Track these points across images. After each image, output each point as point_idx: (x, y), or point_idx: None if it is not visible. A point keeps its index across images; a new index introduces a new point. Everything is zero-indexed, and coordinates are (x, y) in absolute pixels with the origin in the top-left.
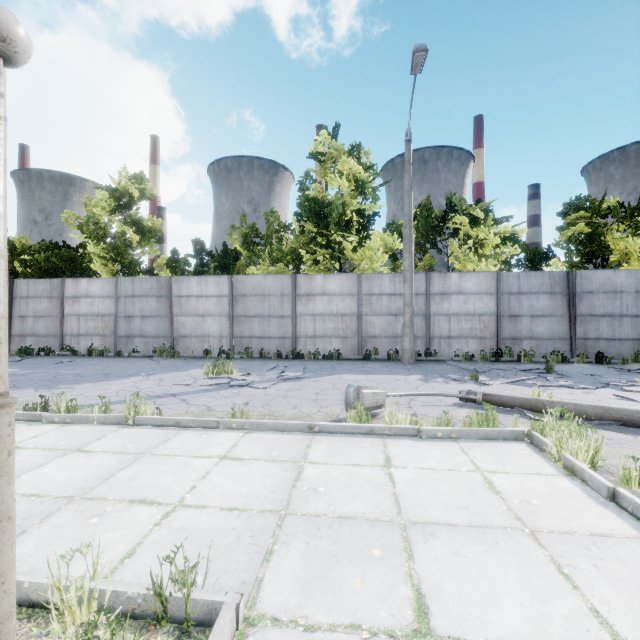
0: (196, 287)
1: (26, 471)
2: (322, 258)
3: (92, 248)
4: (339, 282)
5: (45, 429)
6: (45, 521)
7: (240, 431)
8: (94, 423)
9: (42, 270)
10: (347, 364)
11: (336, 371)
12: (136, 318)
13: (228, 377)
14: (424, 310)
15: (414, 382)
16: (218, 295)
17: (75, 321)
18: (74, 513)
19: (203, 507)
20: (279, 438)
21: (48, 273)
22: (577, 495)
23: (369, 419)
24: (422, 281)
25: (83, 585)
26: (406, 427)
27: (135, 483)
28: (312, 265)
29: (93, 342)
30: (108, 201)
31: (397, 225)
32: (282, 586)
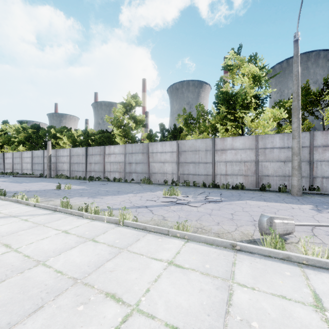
0: (160, 147)
1: (64, 251)
2: (230, 128)
3: (115, 131)
4: (242, 141)
5: (83, 222)
6: (56, 299)
7: (182, 239)
8: (105, 221)
9: (98, 143)
10: (249, 193)
11: (242, 197)
12: (133, 164)
13: (175, 197)
14: (308, 158)
15: (308, 211)
16: (171, 151)
17: (109, 165)
18: (73, 296)
19: (152, 317)
20: (209, 251)
21: (100, 144)
22: None
23: (283, 246)
24: (306, 138)
25: None
26: (325, 261)
27: (113, 275)
28: (224, 132)
29: (116, 175)
30: (122, 109)
31: (283, 102)
32: None
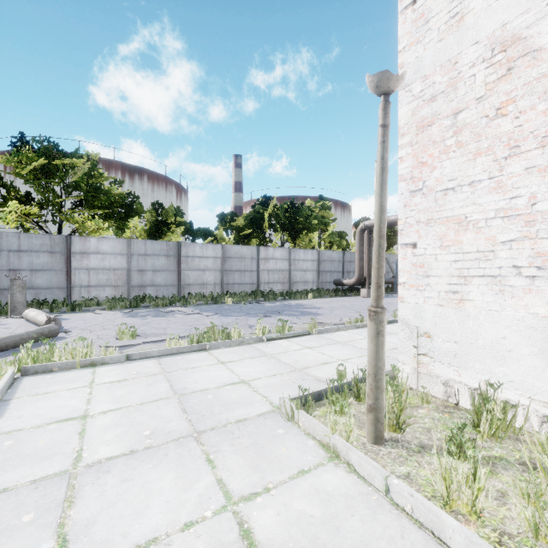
0: None
1: None
2: None
3: None
4: None
5: None
6: None
7: None
8: None
9: None
10: None
11: None
12: None
13: None
14: None
15: None
16: None
17: None
18: None
19: (221, 481)
20: None
21: None
22: (122, 366)
23: None
24: None
25: (339, 422)
26: None
27: None
28: None
29: None
30: None
31: None
32: (255, 409)
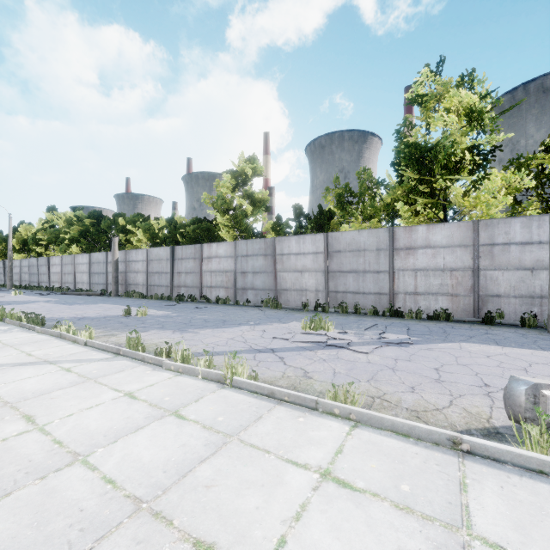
0: (295, 246)
1: (124, 434)
2: (422, 209)
3: (219, 219)
4: (447, 232)
5: (162, 377)
6: (96, 548)
7: (344, 421)
8: (199, 377)
9: (191, 239)
10: (462, 328)
11: (451, 337)
12: (249, 274)
13: (325, 334)
14: None
15: None
16: (314, 252)
17: (209, 276)
18: (129, 543)
19: None
20: (404, 450)
21: (194, 241)
22: None
23: None
24: None
25: None
26: None
27: (211, 497)
28: (410, 217)
29: (220, 292)
30: (230, 181)
31: (526, 159)
32: None
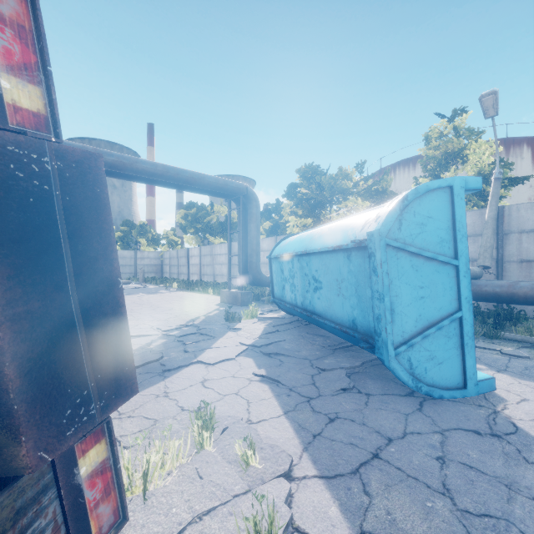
0: None
1: None
2: None
3: None
4: None
5: None
6: None
7: None
8: None
9: None
10: None
11: None
12: None
13: None
14: None
15: None
16: None
17: None
18: None
19: None
20: None
21: None
22: None
23: None
24: None
25: None
26: None
27: None
28: None
29: None
30: None
31: None
32: None
